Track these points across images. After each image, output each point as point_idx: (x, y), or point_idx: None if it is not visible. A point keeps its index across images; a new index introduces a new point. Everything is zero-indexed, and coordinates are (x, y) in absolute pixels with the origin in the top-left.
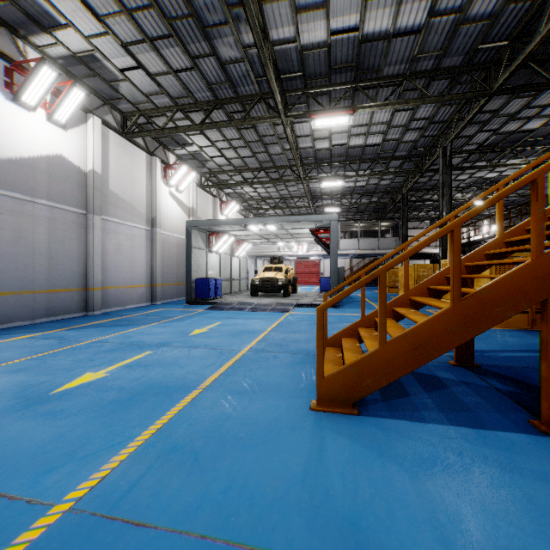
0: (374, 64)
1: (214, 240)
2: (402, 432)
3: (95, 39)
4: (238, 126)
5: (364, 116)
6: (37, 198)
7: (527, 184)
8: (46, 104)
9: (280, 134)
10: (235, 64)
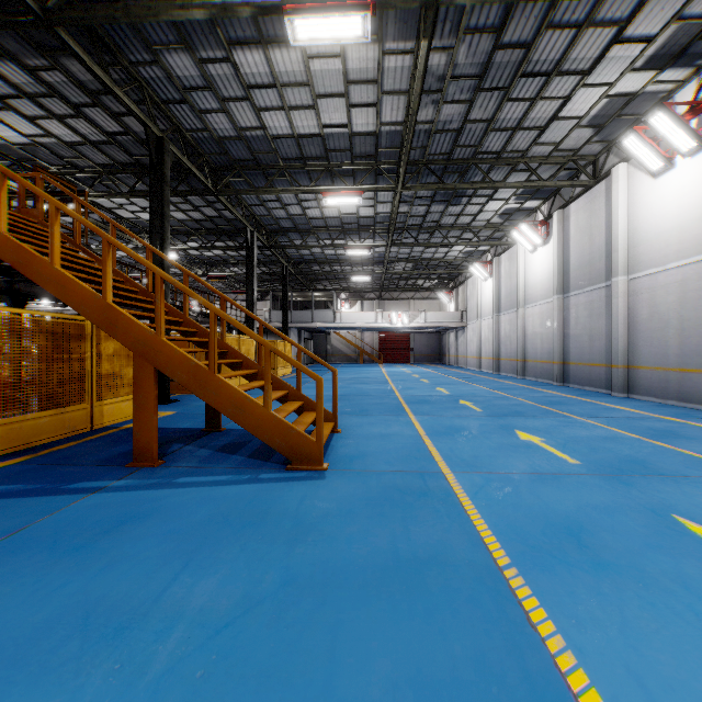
0: None
1: None
2: None
3: None
4: None
5: None
6: None
7: None
8: None
9: None
10: None
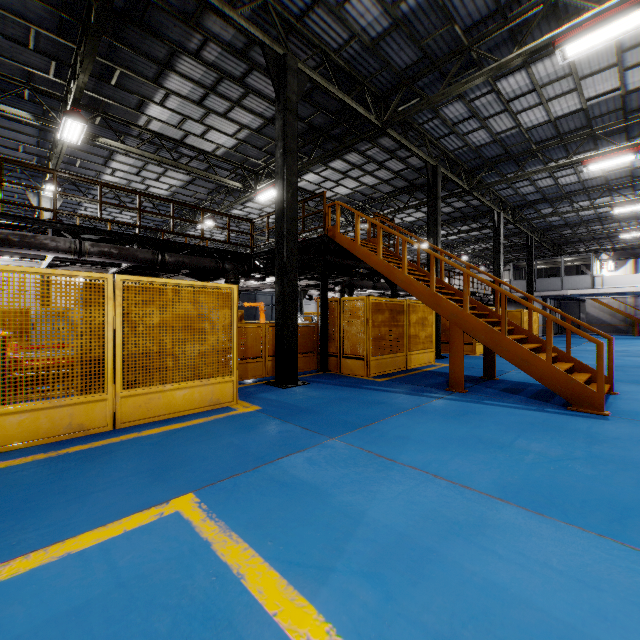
0: None
1: None
2: None
3: None
4: None
5: None
6: None
7: None
8: None
9: None
10: None
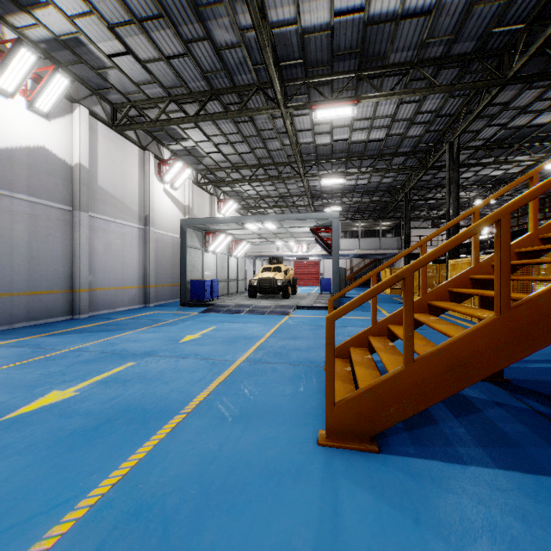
0: (379, 51)
1: (210, 239)
2: (439, 481)
3: (79, 20)
4: (235, 119)
5: (368, 109)
6: (16, 192)
7: None
8: (27, 91)
9: (279, 128)
10: (231, 50)
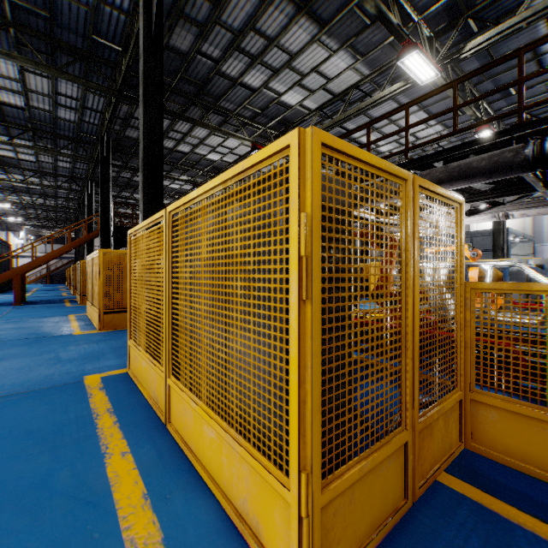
0: (14, 163)
1: None
2: None
3: None
4: None
5: (20, 176)
6: None
7: None
8: None
9: None
10: None
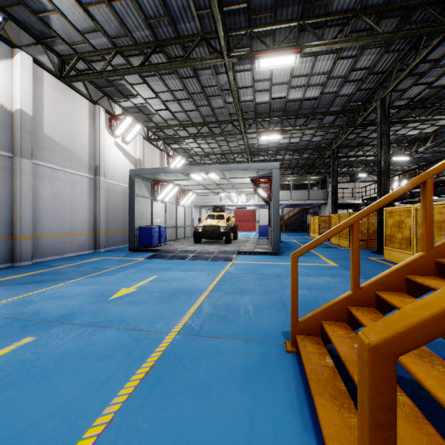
0: None
1: (159, 189)
2: None
3: None
4: (180, 75)
5: (306, 64)
6: None
7: (441, 141)
8: None
9: (222, 85)
10: None
